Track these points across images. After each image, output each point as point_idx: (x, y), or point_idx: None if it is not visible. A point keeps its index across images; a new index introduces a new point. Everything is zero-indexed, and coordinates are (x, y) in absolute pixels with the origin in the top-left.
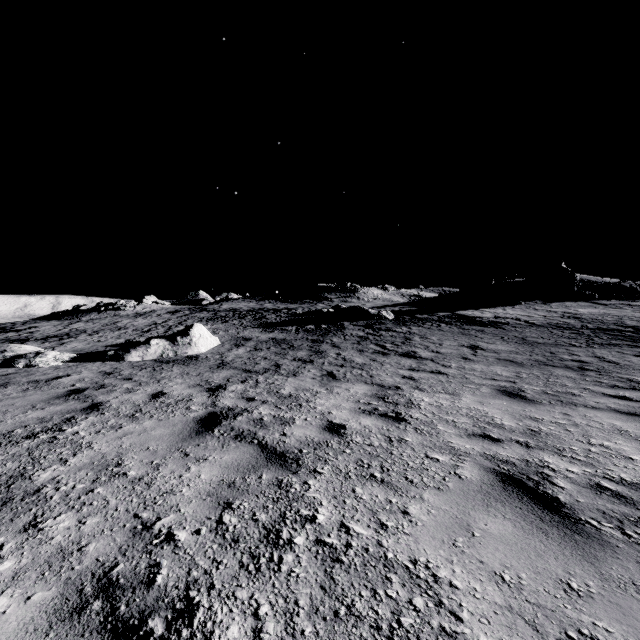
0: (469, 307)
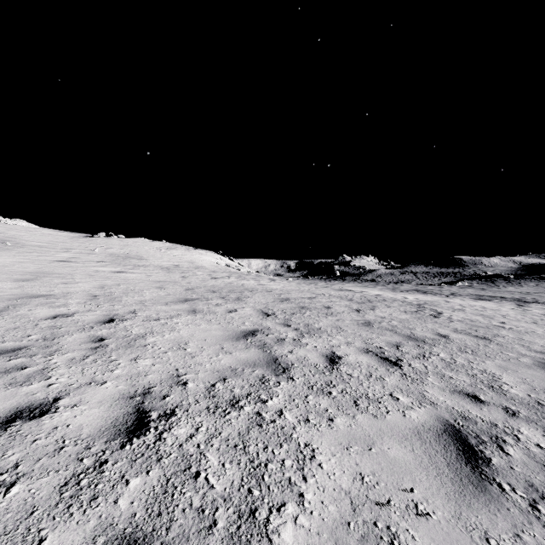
0: None
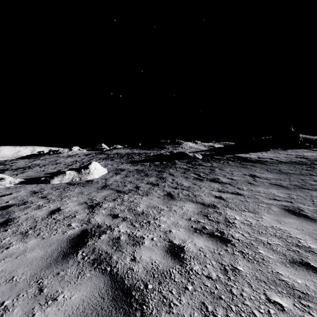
0: (242, 152)
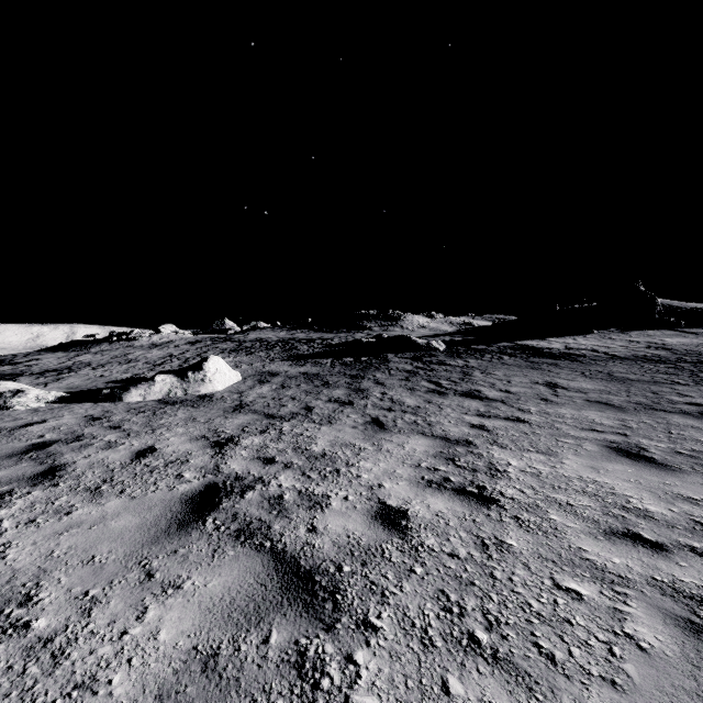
0: (532, 336)
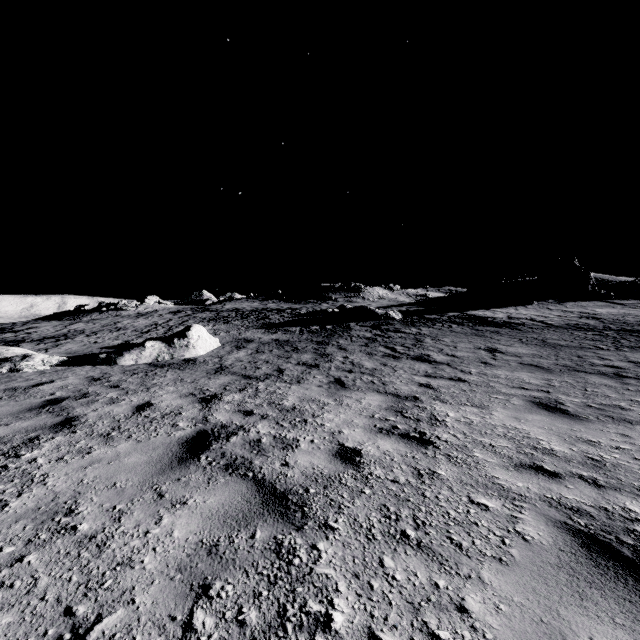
0: (479, 307)
